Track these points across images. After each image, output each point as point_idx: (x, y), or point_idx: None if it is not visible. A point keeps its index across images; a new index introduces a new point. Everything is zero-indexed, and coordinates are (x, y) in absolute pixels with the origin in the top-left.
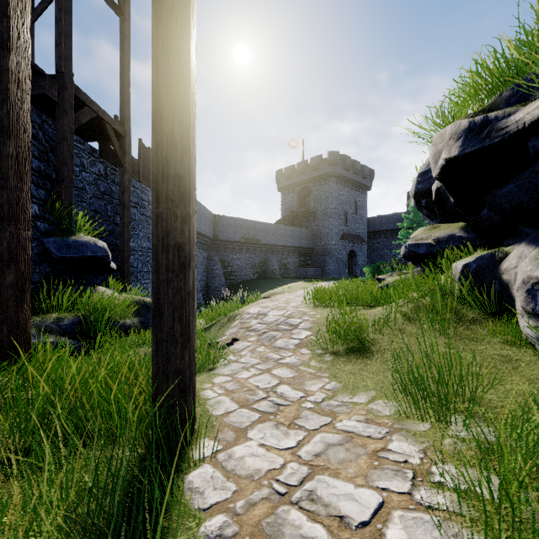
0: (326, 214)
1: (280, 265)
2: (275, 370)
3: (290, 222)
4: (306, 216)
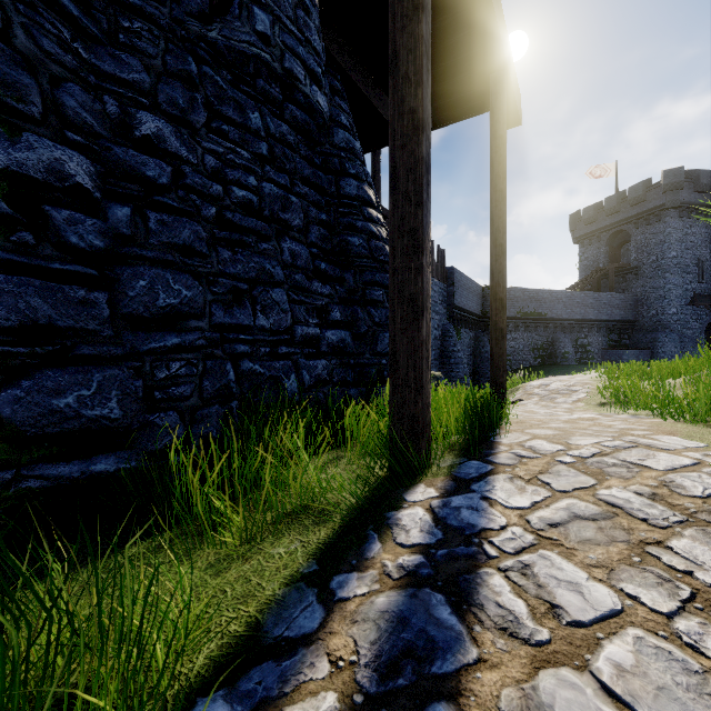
0: (658, 268)
1: (575, 347)
2: (553, 409)
3: (592, 286)
4: (622, 274)
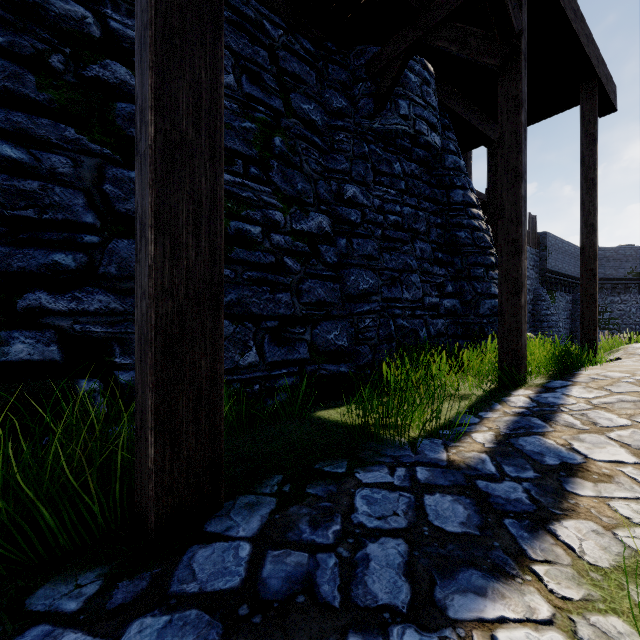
0: None
1: None
2: None
3: None
4: None
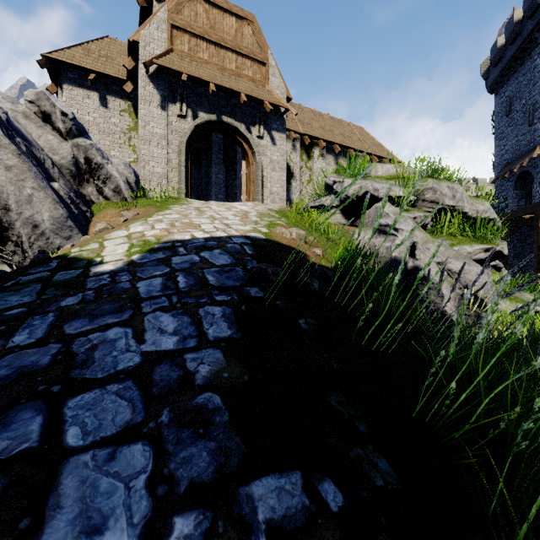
0: None
1: None
2: None
3: None
4: None
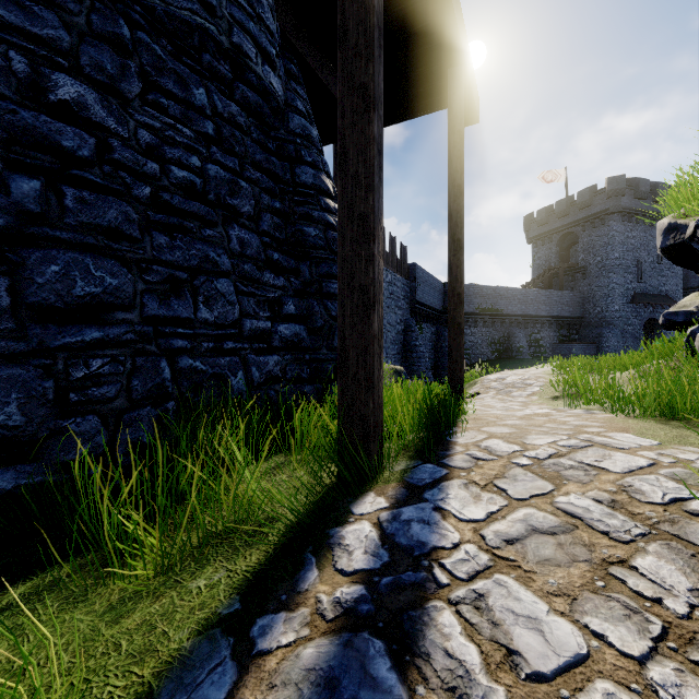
0: (603, 268)
1: (529, 342)
2: (509, 402)
3: (544, 284)
4: (571, 274)
